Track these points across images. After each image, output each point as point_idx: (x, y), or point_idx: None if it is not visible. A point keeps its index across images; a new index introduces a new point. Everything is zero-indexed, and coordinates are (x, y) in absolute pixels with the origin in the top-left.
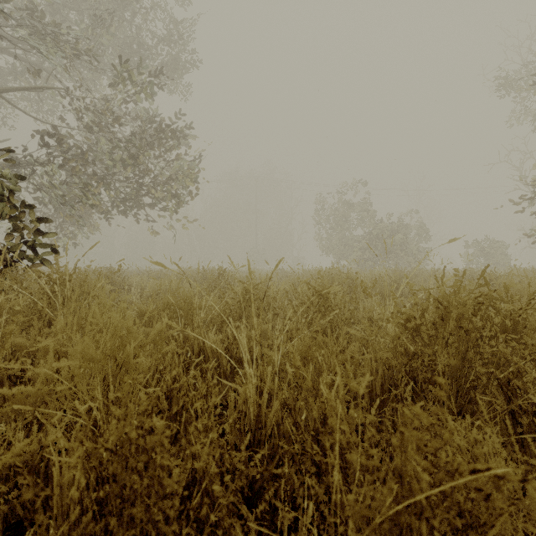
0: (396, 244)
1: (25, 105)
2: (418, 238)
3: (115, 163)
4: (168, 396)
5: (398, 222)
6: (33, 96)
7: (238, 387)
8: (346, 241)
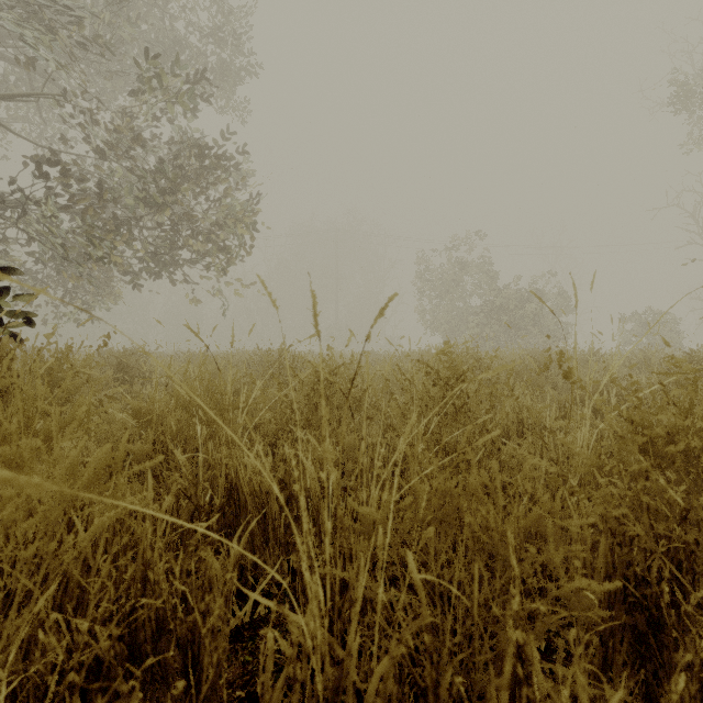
0: (527, 317)
1: (21, 128)
2: (556, 309)
3: (139, 202)
4: (131, 616)
5: (529, 288)
6: (33, 115)
7: (287, 611)
8: (458, 314)
